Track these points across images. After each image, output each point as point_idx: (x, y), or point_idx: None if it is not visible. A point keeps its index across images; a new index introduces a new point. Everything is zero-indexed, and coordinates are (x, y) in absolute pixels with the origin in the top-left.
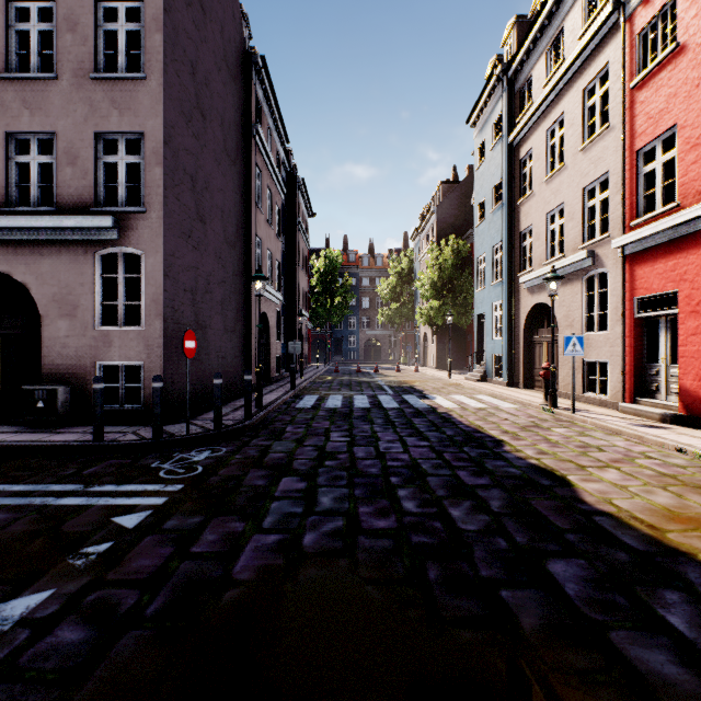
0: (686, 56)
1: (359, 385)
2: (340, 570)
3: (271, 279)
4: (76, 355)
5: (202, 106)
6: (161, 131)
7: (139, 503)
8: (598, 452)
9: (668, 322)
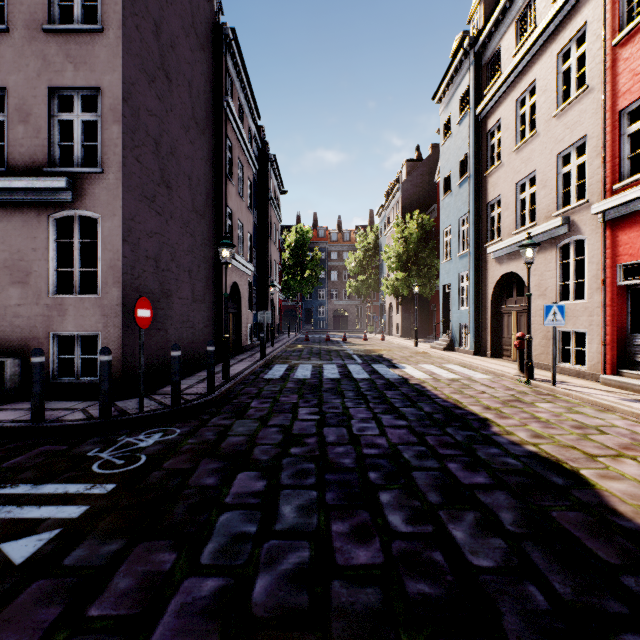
0: None
1: (329, 353)
2: None
3: (242, 251)
4: (28, 325)
5: (167, 69)
6: (119, 87)
7: (49, 515)
8: (600, 435)
9: None
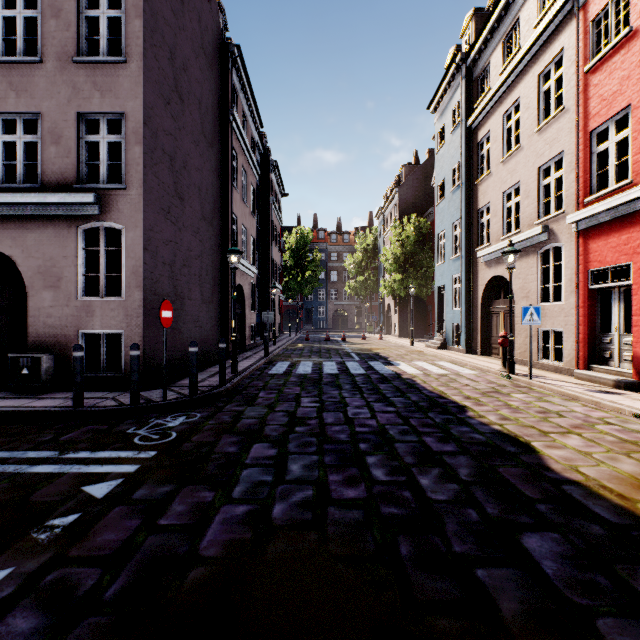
0: (639, 40)
1: (328, 352)
2: (309, 545)
3: (246, 254)
4: (59, 324)
5: (180, 90)
6: (140, 112)
7: (111, 471)
8: (558, 418)
9: (621, 293)
